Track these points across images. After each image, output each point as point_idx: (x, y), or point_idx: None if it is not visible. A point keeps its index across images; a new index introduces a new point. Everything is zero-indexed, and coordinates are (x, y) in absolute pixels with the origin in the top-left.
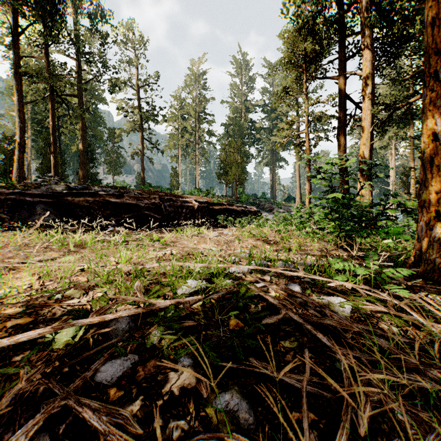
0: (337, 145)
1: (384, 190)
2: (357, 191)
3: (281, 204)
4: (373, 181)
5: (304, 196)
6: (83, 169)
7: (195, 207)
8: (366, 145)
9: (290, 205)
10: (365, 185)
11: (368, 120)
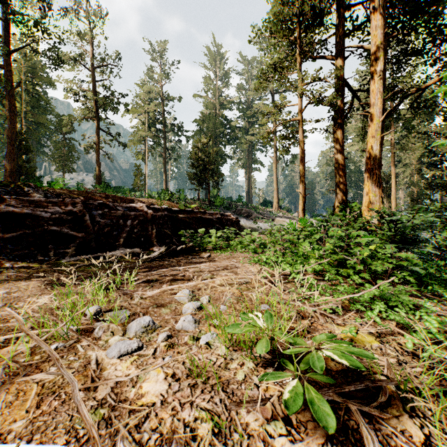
0: (333, 140)
1: (357, 195)
2: (364, 196)
3: (258, 209)
4: (347, 186)
5: (282, 200)
6: (12, 161)
7: (147, 216)
8: (375, 137)
9: (268, 210)
10: (374, 188)
11: (378, 105)
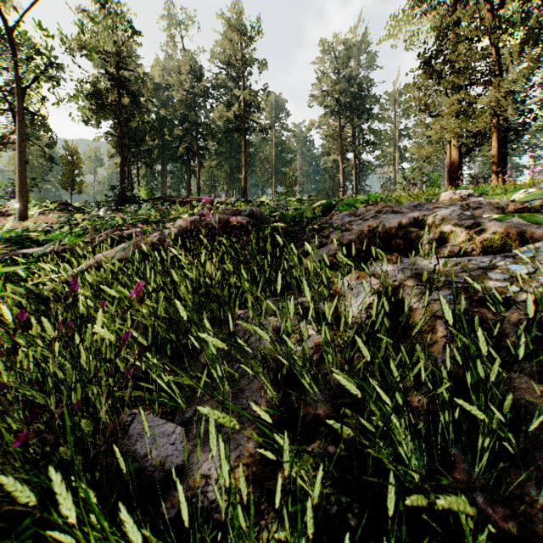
0: None
1: None
2: None
3: None
4: None
5: None
6: None
7: None
8: None
9: None
10: None
11: None
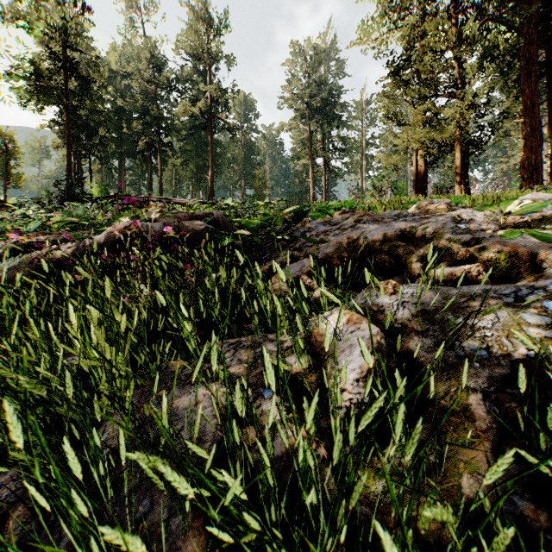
0: None
1: None
2: None
3: None
4: None
5: None
6: None
7: None
8: None
9: None
10: None
11: None
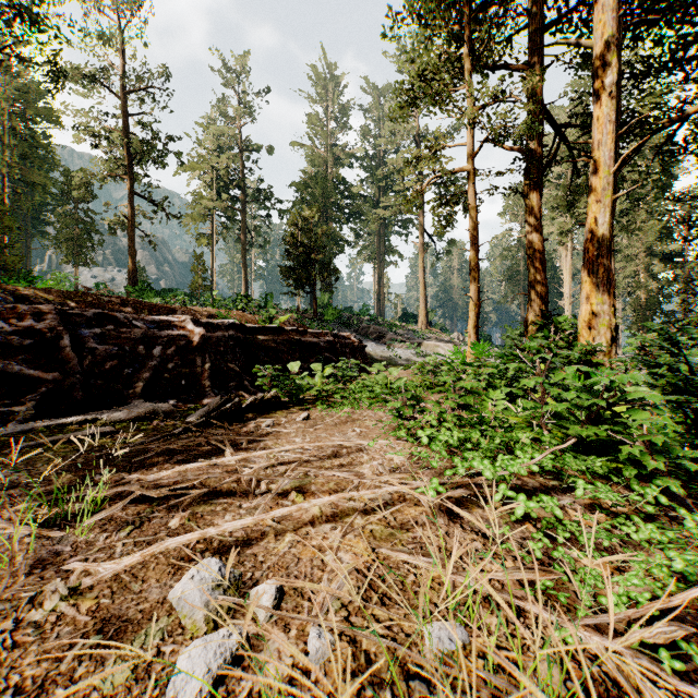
0: (525, 209)
1: (550, 305)
2: (582, 304)
3: (395, 327)
4: None
5: (432, 312)
6: None
7: (193, 339)
8: (602, 201)
9: (410, 328)
10: (601, 290)
11: (608, 145)
